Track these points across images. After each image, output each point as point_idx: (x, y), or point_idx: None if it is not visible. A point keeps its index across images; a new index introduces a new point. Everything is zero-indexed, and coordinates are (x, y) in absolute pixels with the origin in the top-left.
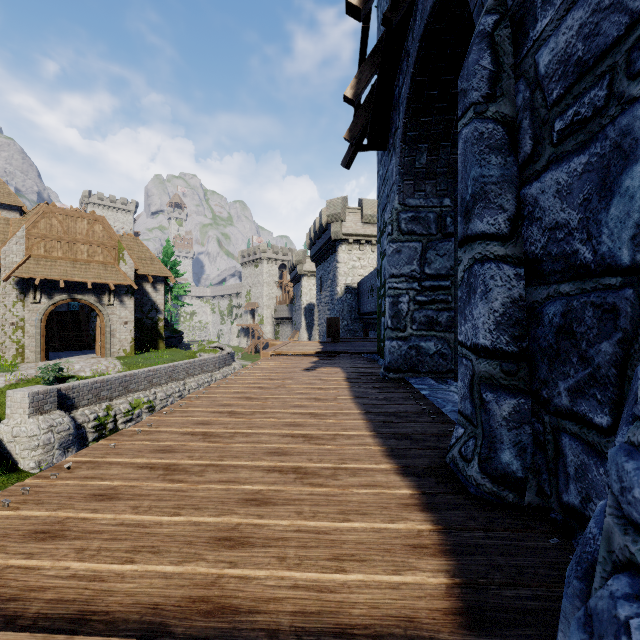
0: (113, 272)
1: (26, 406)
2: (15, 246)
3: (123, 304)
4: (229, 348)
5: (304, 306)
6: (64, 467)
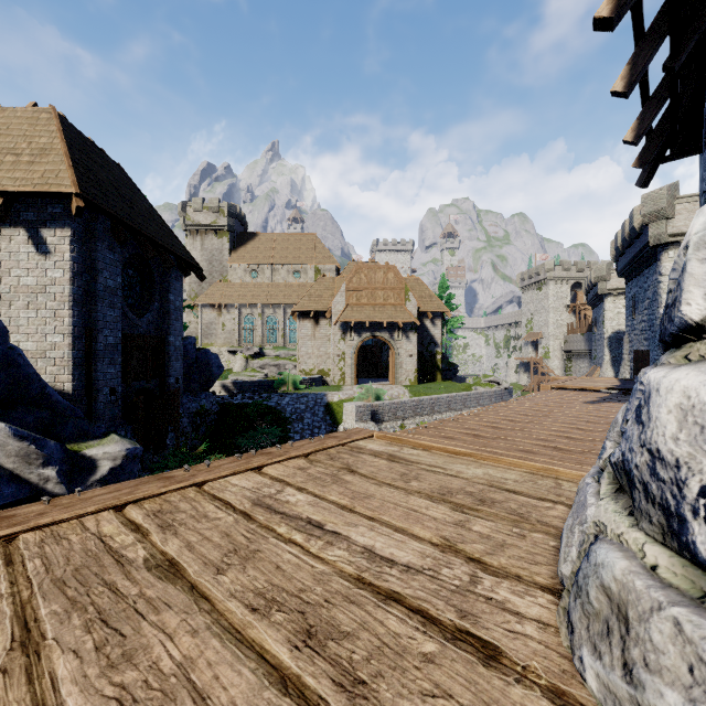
0: (401, 312)
1: (354, 415)
2: (340, 298)
3: (408, 339)
4: (506, 383)
5: (608, 335)
6: (423, 427)
